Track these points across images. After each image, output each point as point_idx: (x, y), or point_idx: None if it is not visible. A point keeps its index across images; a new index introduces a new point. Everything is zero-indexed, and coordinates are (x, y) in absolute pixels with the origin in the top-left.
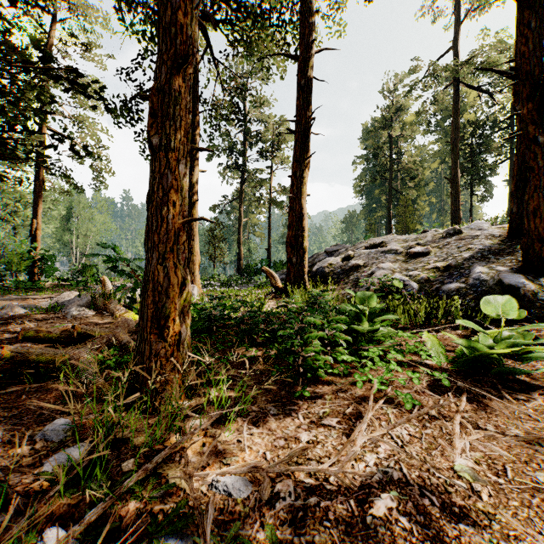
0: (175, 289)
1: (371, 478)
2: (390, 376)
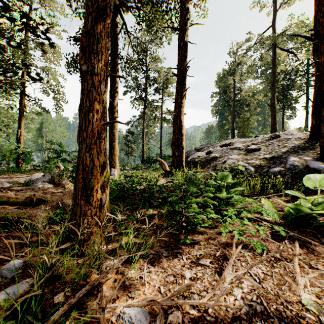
0: (97, 169)
1: (240, 310)
2: (244, 228)
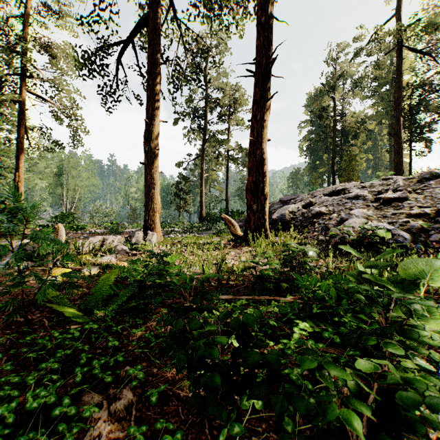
0: None
1: None
2: None
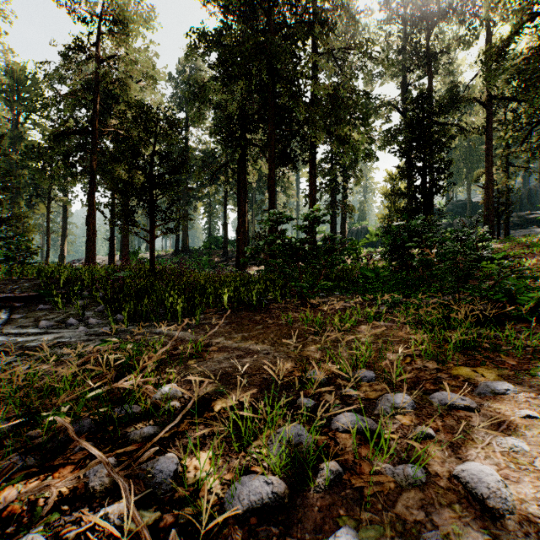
0: None
1: None
2: None
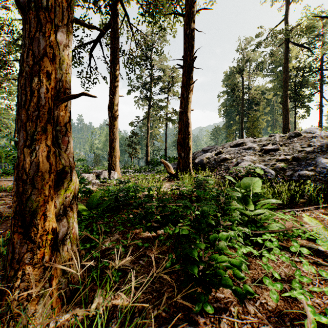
0: (45, 177)
1: None
2: (307, 281)
